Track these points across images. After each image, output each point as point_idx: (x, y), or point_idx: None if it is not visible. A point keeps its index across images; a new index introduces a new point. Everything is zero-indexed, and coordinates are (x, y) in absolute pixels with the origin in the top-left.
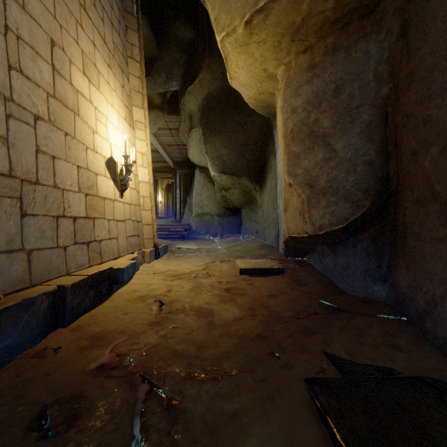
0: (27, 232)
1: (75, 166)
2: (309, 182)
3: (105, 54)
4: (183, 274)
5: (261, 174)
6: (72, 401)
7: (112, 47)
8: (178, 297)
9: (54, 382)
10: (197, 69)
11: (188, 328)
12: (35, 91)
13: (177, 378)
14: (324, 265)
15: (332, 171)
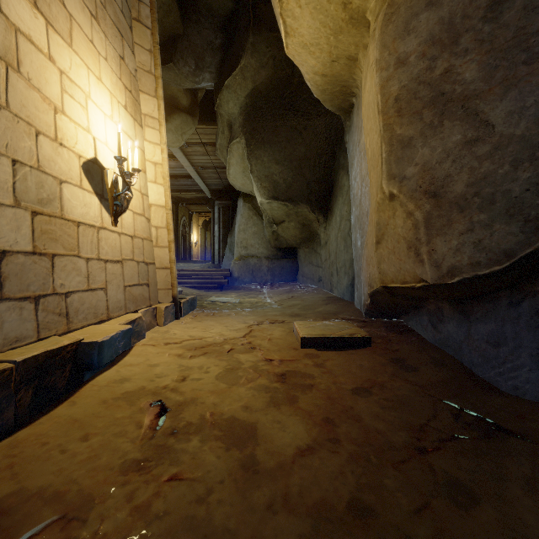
0: None
1: (5, 159)
2: (431, 189)
3: None
4: (212, 345)
5: (326, 200)
6: None
7: None
8: (196, 393)
9: None
10: (238, 53)
11: (203, 481)
12: None
13: None
14: (442, 333)
15: (481, 164)
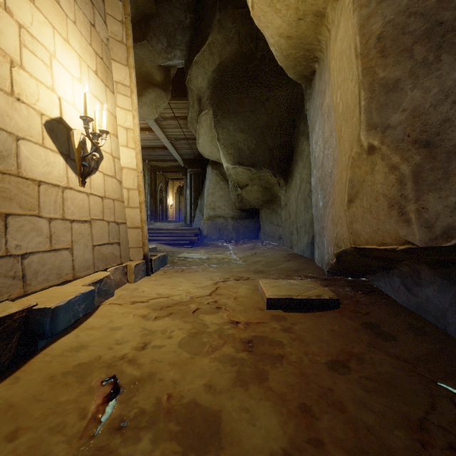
0: None
1: None
2: (423, 137)
3: None
4: (178, 305)
5: (287, 165)
6: None
7: None
8: (155, 365)
9: None
10: (205, 30)
11: None
12: None
13: None
14: (419, 298)
15: None
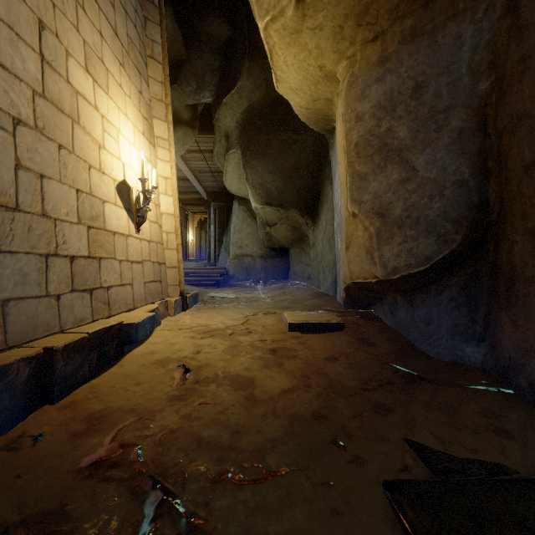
0: (1, 275)
1: (73, 189)
2: (380, 211)
3: (116, 49)
4: (216, 330)
5: (314, 206)
6: (48, 521)
7: (126, 42)
8: (209, 360)
9: (25, 489)
10: (235, 75)
11: (221, 404)
12: (14, 86)
13: (203, 480)
14: (397, 318)
15: (411, 196)
